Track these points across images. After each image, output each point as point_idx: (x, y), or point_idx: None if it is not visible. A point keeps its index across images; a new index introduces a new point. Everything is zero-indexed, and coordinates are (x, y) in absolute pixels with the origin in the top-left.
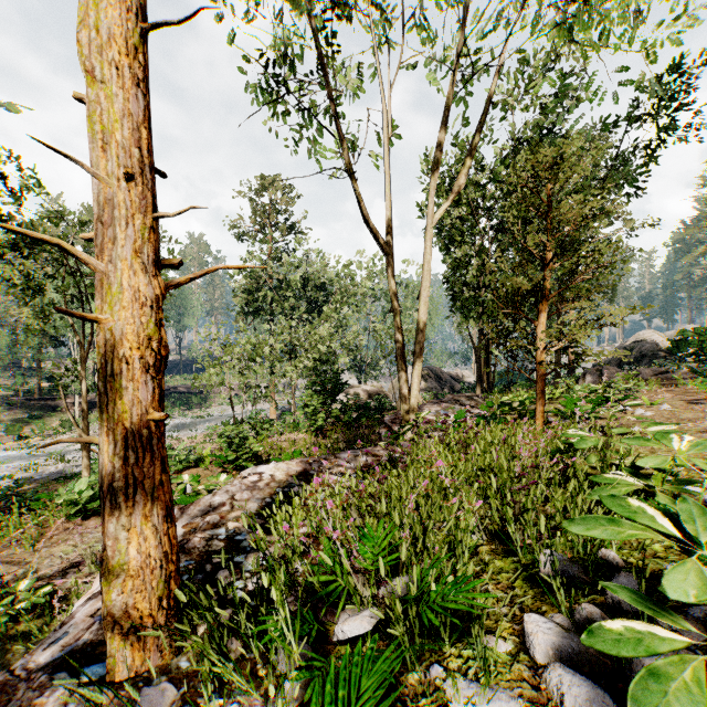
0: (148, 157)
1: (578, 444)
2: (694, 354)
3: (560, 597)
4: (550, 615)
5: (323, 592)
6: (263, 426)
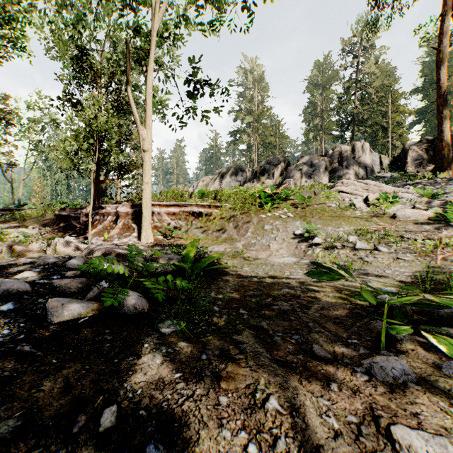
0: None
1: None
2: None
3: None
4: None
5: None
6: None
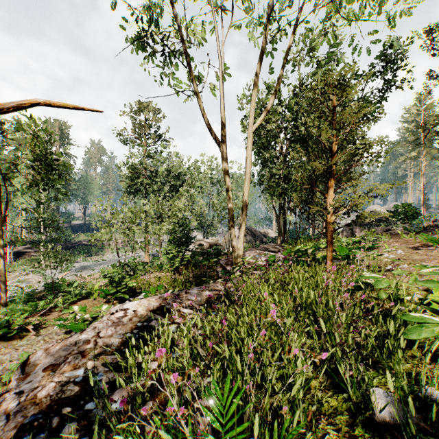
0: None
1: (376, 285)
2: (402, 219)
3: None
4: None
5: None
6: (138, 268)
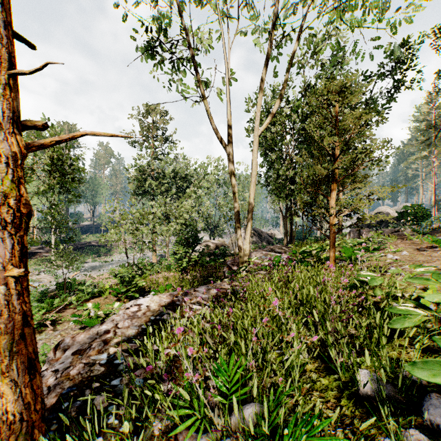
0: (2, 11)
1: (370, 282)
2: (411, 220)
3: (401, 435)
4: (381, 440)
5: (182, 426)
6: (146, 268)
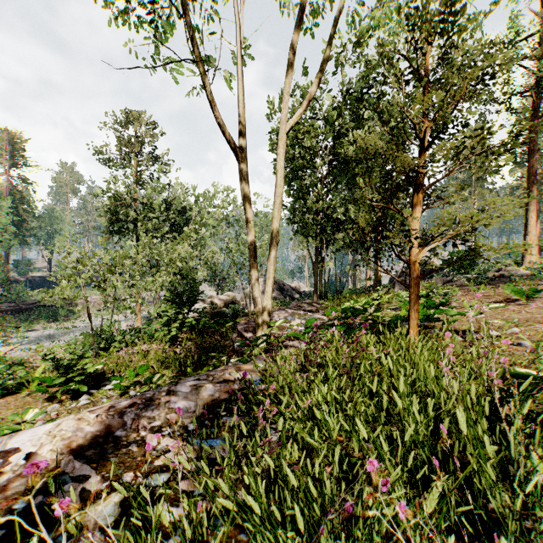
0: None
1: None
2: (457, 269)
3: None
4: None
5: None
6: (116, 338)
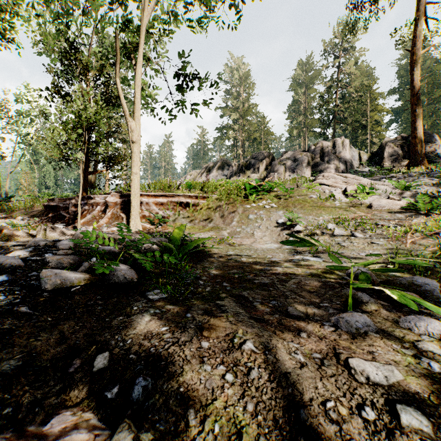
0: None
1: None
2: None
3: None
4: None
5: None
6: None
